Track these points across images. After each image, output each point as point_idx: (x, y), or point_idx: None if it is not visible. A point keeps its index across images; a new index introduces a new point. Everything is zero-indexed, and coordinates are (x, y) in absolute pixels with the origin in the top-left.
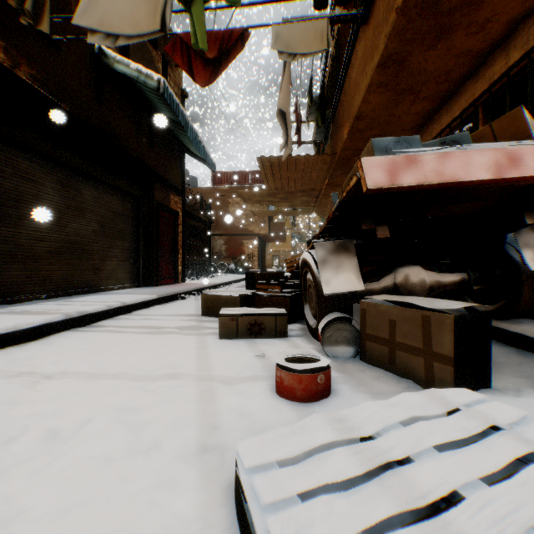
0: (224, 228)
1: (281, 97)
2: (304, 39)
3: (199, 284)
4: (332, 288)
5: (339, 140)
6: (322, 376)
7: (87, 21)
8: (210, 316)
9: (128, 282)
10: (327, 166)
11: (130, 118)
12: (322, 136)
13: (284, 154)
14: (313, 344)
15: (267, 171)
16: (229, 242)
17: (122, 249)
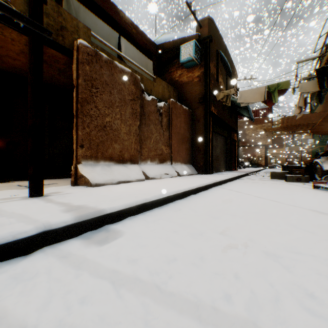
0: (243, 142)
1: (299, 102)
2: (312, 86)
3: (247, 170)
4: (326, 168)
5: (327, 106)
6: (324, 182)
7: (240, 101)
8: (273, 178)
9: (224, 169)
10: (320, 115)
11: (227, 111)
12: None
13: (297, 117)
14: None
15: (284, 120)
16: (246, 150)
17: (223, 157)
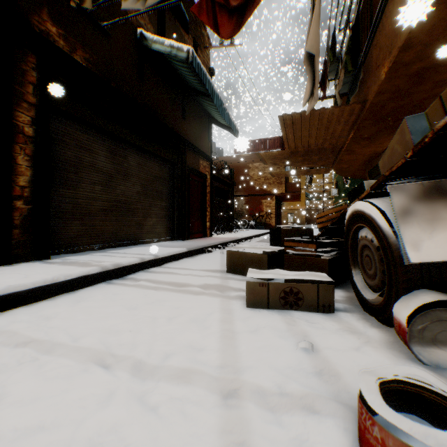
0: (245, 189)
1: (310, 38)
2: None
3: (224, 238)
4: (424, 253)
5: (371, 85)
6: None
7: None
8: (235, 273)
9: (165, 236)
10: (354, 117)
11: (166, 94)
12: (347, 87)
13: (308, 107)
14: (376, 328)
15: (288, 130)
16: (250, 201)
17: (160, 207)
